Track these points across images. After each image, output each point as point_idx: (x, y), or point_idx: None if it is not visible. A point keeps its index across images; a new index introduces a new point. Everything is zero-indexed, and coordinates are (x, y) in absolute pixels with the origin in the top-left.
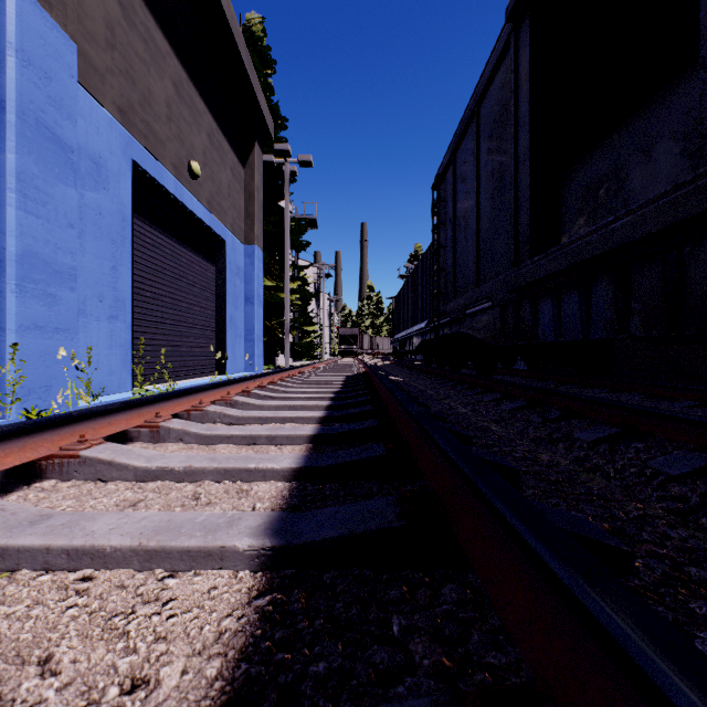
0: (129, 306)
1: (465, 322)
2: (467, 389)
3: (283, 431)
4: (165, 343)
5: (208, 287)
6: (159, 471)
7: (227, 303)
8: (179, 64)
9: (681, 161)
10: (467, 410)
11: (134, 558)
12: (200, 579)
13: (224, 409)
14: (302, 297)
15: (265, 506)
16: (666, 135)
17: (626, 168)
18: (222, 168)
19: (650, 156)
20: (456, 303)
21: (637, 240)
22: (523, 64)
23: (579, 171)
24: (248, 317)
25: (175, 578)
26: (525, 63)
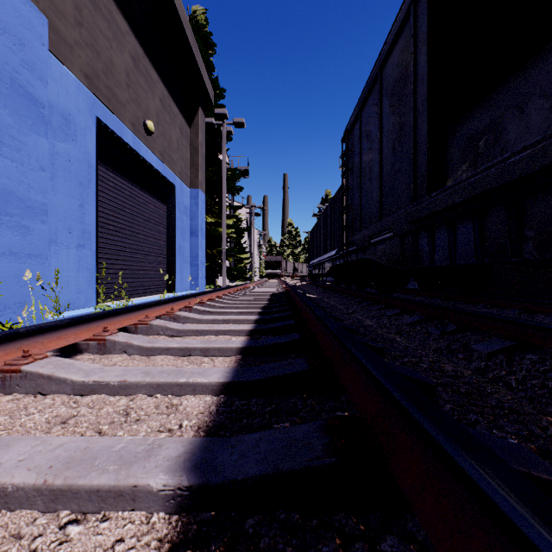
0: (94, 237)
1: (369, 249)
2: (371, 305)
3: (215, 344)
4: (125, 267)
5: (161, 223)
6: (95, 385)
7: (176, 235)
8: (136, 42)
9: (551, 115)
10: (373, 323)
11: (37, 498)
12: (107, 526)
13: (167, 323)
14: (236, 231)
15: (192, 423)
16: (538, 93)
17: (503, 122)
18: (172, 127)
19: (523, 111)
20: (362, 234)
21: (537, 171)
22: (421, 30)
23: (462, 127)
24: (193, 247)
25: (79, 524)
26: (423, 29)
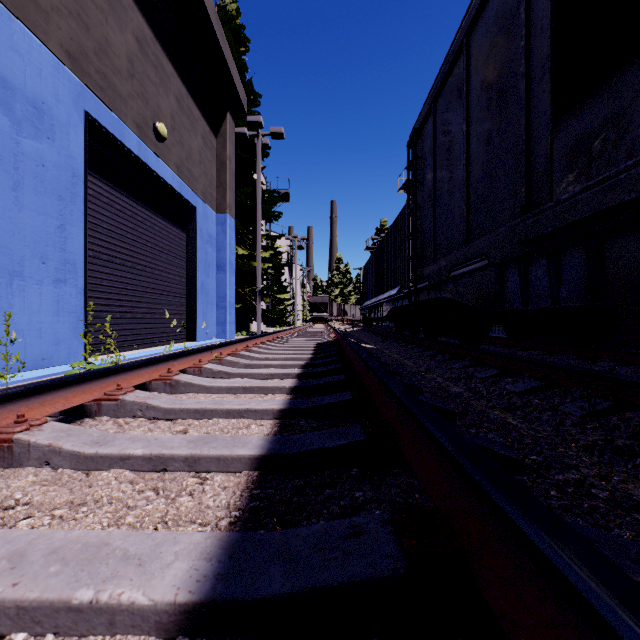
0: (82, 269)
1: (447, 286)
2: (450, 360)
3: (212, 447)
4: (128, 309)
5: (178, 254)
6: None
7: (197, 270)
8: (143, 20)
9: None
10: (461, 389)
11: None
12: None
13: (150, 397)
14: (274, 266)
15: None
16: None
17: (631, 112)
18: (192, 135)
19: None
20: (437, 265)
21: None
22: None
23: (567, 124)
24: (220, 284)
25: None
26: None
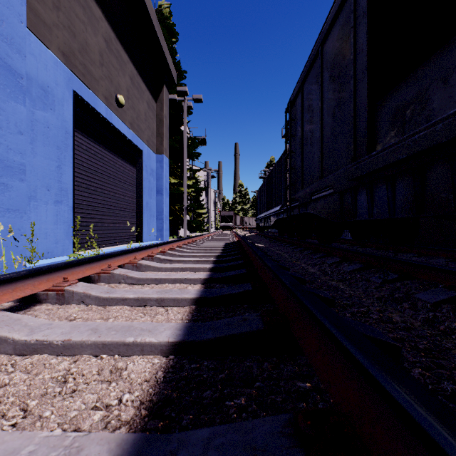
0: (71, 194)
1: (310, 205)
2: (312, 253)
3: (170, 294)
4: (99, 220)
5: (130, 183)
6: (38, 344)
7: (144, 193)
8: (109, 27)
9: None
10: (316, 270)
11: None
12: None
13: (128, 271)
14: (195, 190)
15: (134, 397)
16: None
17: (428, 93)
18: (140, 101)
19: (448, 83)
20: (304, 191)
21: None
22: (361, 4)
23: (390, 98)
24: (158, 203)
25: None
26: (363, 3)
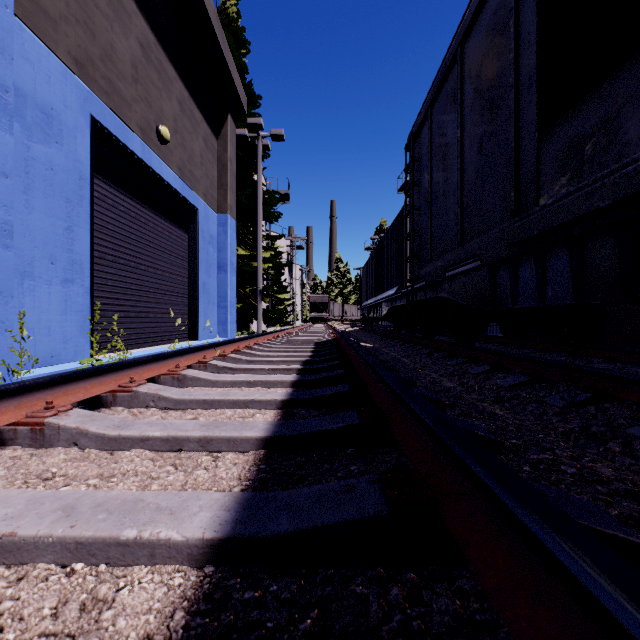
0: (88, 270)
1: (443, 285)
2: (446, 357)
3: (223, 430)
4: (132, 308)
5: (180, 254)
6: None
7: (199, 270)
8: (147, 26)
9: None
10: (454, 384)
11: None
12: None
13: (162, 389)
14: (274, 266)
15: None
16: None
17: (620, 118)
18: (194, 137)
19: None
20: (433, 265)
21: None
22: None
23: (560, 128)
24: (221, 284)
25: None
26: None
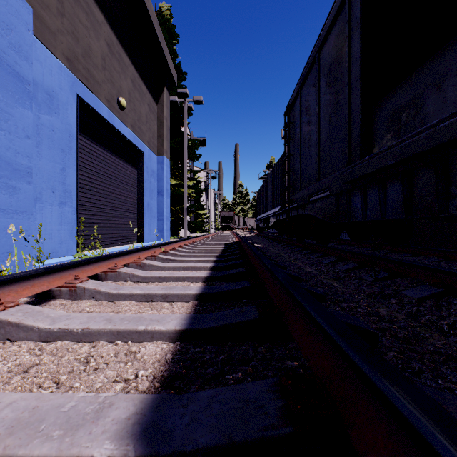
0: (75, 196)
1: (308, 206)
2: (310, 253)
3: (174, 290)
4: (101, 221)
5: (132, 184)
6: (60, 332)
7: (145, 194)
8: (111, 31)
9: None
10: (312, 269)
11: None
12: None
13: (133, 270)
14: (196, 191)
15: (148, 373)
16: (454, 72)
17: (423, 98)
18: (142, 103)
19: (441, 88)
20: (302, 193)
21: None
22: (355, 15)
23: (387, 102)
24: (159, 204)
25: None
26: (357, 14)
